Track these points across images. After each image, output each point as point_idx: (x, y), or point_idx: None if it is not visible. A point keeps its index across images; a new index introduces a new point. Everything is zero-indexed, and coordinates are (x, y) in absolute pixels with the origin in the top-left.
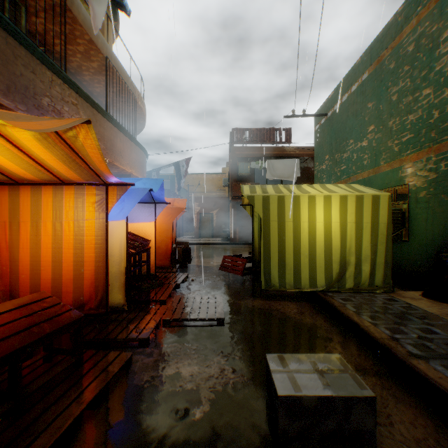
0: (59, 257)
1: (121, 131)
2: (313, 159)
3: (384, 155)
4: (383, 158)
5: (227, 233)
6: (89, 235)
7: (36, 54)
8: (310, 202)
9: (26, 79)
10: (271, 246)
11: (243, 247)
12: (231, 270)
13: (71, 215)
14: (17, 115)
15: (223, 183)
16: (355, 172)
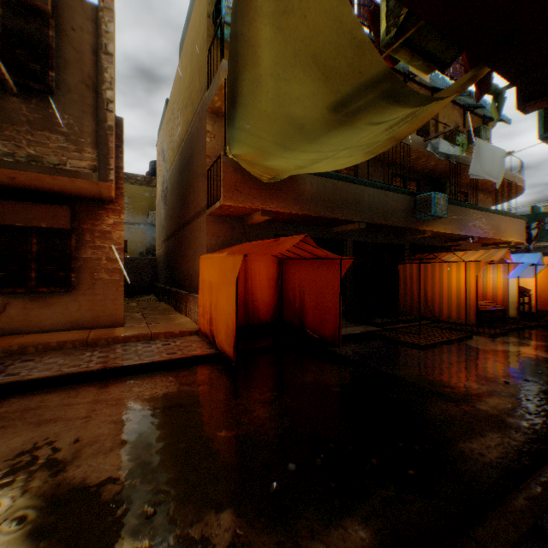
0: (483, 293)
1: (503, 216)
2: None
3: None
4: None
5: None
6: (498, 284)
7: (467, 207)
8: None
9: (464, 220)
10: None
11: None
12: None
13: (489, 276)
14: (489, 254)
15: None
16: None
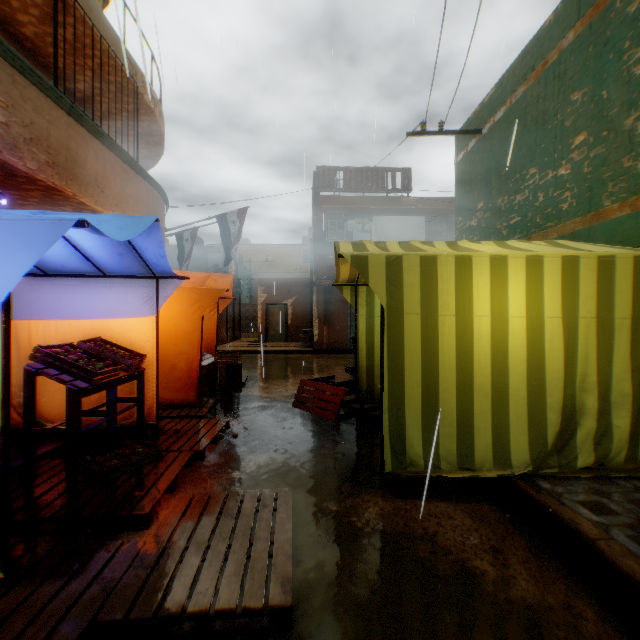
0: None
1: (99, 139)
2: (444, 217)
3: (613, 187)
4: (609, 193)
5: (308, 335)
6: None
7: None
8: (495, 271)
9: None
10: (407, 371)
11: (335, 358)
12: (314, 409)
13: None
14: None
15: (303, 256)
16: (542, 226)
